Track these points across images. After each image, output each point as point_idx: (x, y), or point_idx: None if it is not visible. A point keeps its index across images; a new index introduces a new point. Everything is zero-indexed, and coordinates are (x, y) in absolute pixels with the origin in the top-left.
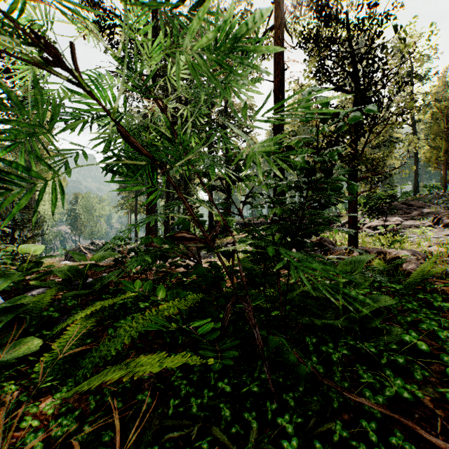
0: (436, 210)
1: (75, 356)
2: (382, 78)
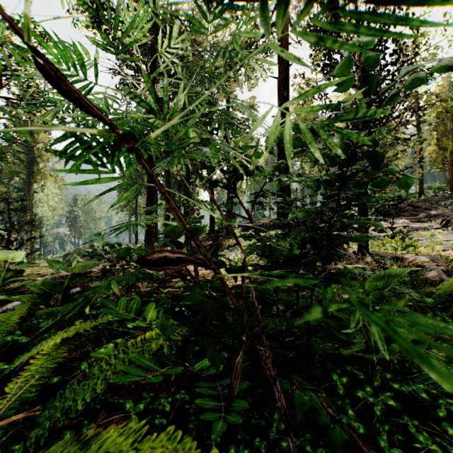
0: (443, 212)
1: (38, 399)
2: (394, 71)
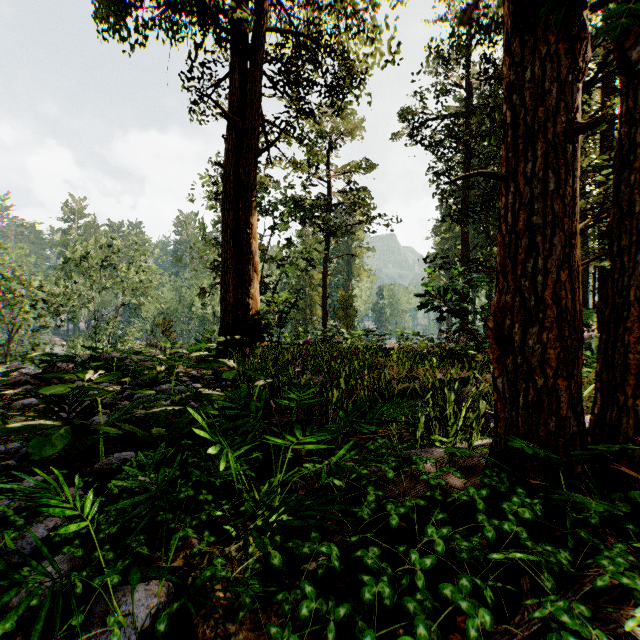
0: None
1: None
2: None
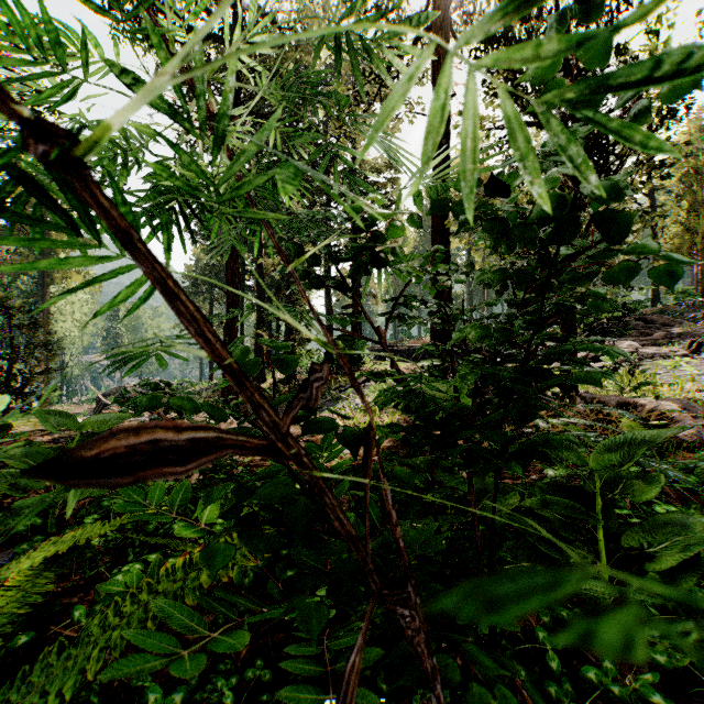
0: (692, 330)
1: None
2: None
